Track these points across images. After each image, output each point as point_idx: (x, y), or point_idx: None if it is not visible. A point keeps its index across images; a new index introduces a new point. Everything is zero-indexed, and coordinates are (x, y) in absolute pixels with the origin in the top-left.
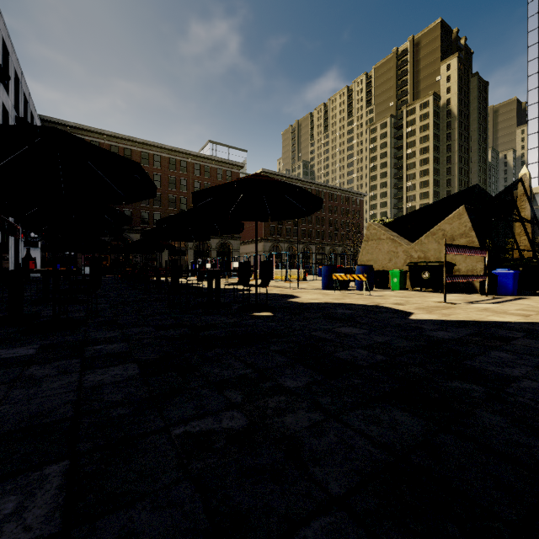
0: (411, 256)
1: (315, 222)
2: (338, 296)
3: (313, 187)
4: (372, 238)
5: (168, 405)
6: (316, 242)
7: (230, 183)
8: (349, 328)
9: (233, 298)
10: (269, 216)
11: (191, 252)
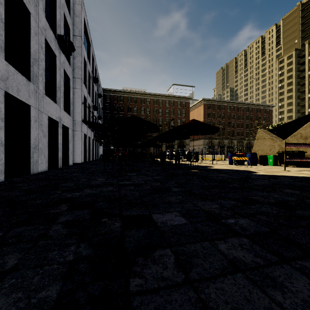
0: (282, 147)
1: (236, 126)
2: (233, 167)
3: (235, 105)
4: (260, 138)
5: (171, 180)
6: (237, 138)
7: (183, 126)
8: (223, 174)
9: (185, 166)
10: (199, 133)
11: (164, 146)
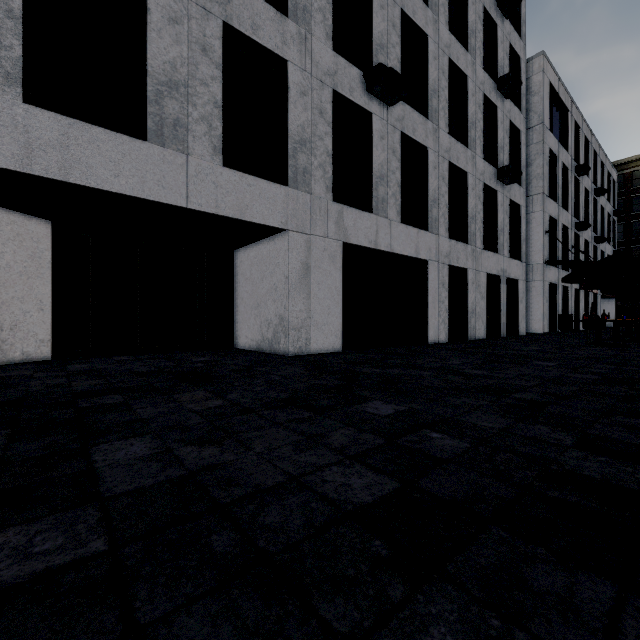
0: None
1: None
2: None
3: None
4: None
5: None
6: None
7: None
8: None
9: None
10: None
11: None
